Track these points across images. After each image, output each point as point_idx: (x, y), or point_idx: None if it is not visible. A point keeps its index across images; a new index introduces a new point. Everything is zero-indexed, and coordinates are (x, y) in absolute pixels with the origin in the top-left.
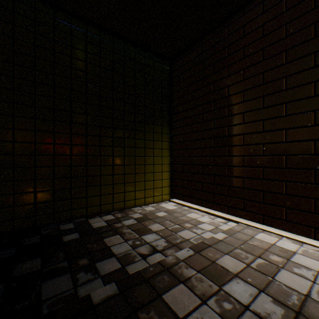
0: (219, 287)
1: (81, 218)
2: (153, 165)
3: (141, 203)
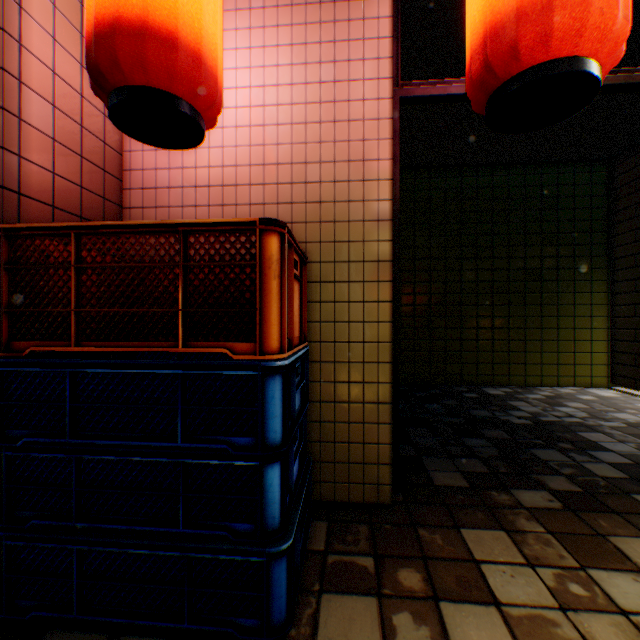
0: None
1: (470, 385)
2: (571, 330)
3: (550, 383)
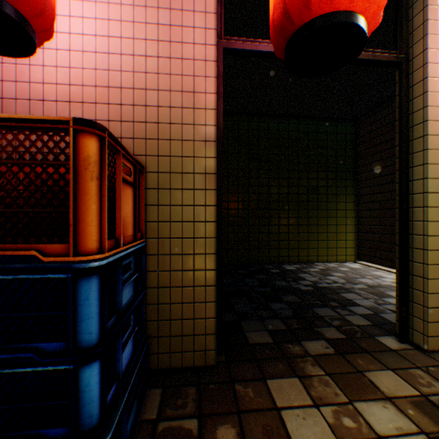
0: (378, 298)
1: (274, 264)
2: (335, 226)
3: (323, 260)
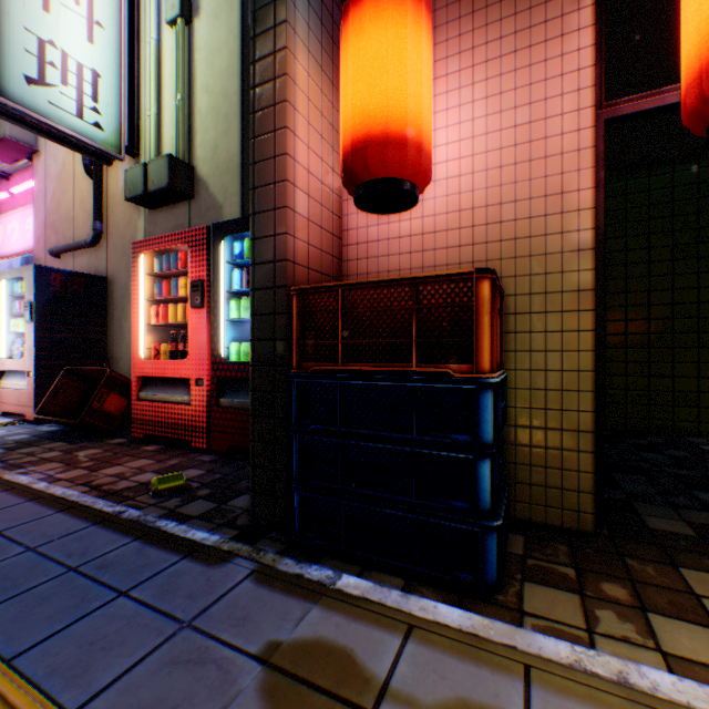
0: None
1: None
2: None
3: None
